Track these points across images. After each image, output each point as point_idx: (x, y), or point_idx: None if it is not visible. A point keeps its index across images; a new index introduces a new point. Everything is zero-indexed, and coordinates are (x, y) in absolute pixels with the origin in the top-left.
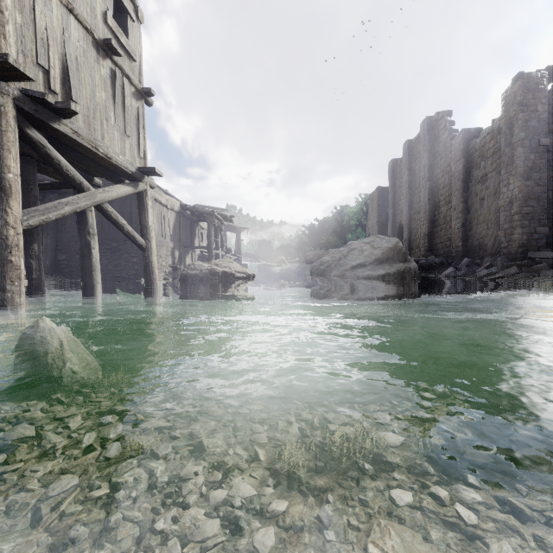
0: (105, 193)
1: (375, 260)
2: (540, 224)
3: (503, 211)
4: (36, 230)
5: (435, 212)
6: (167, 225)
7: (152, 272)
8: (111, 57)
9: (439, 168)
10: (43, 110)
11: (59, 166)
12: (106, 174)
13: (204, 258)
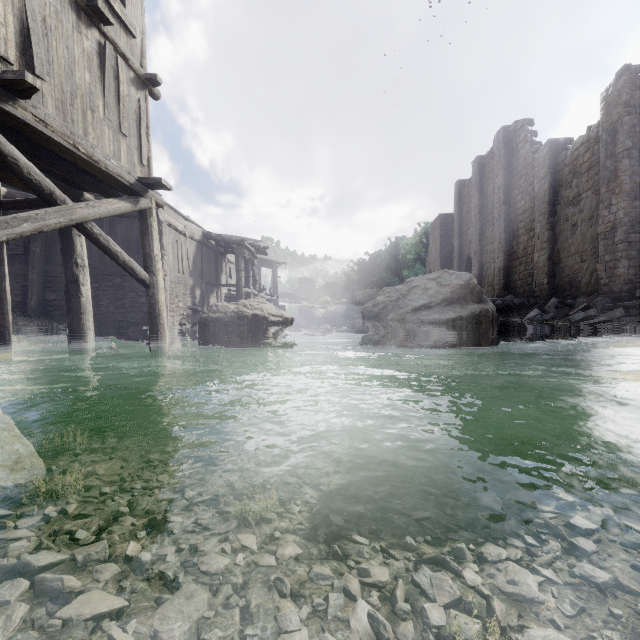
0: (89, 208)
1: (443, 300)
2: None
3: (603, 239)
4: None
5: (512, 243)
6: (185, 258)
7: (158, 315)
8: (98, 26)
9: (518, 189)
10: None
11: (16, 167)
12: (97, 186)
13: (233, 298)
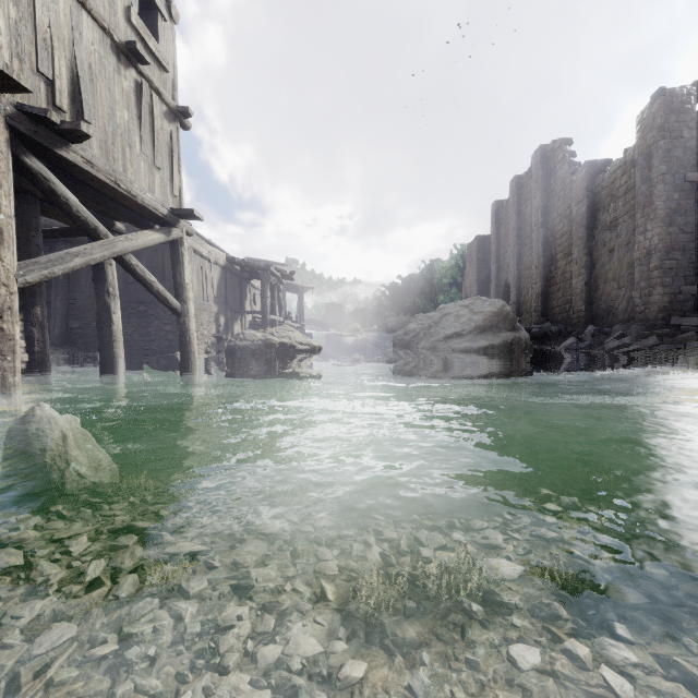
0: (128, 241)
1: (475, 328)
2: (686, 282)
3: (638, 265)
4: (39, 289)
5: (550, 268)
6: (209, 284)
7: (189, 343)
8: (135, 66)
9: (556, 212)
10: (46, 132)
11: (67, 205)
12: (130, 217)
13: (257, 326)
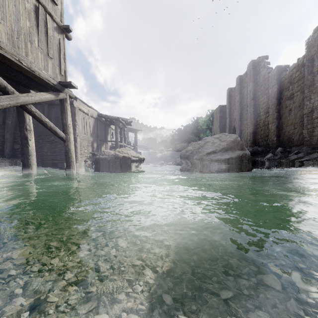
0: (29, 96)
1: (222, 149)
2: None
3: (306, 117)
4: None
5: (257, 119)
6: (88, 126)
7: (70, 157)
8: None
9: (260, 92)
10: None
11: None
12: (36, 86)
13: (114, 148)
